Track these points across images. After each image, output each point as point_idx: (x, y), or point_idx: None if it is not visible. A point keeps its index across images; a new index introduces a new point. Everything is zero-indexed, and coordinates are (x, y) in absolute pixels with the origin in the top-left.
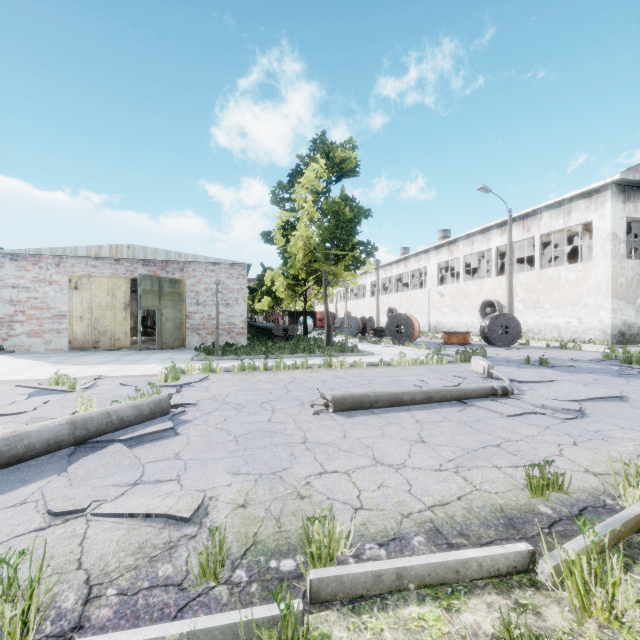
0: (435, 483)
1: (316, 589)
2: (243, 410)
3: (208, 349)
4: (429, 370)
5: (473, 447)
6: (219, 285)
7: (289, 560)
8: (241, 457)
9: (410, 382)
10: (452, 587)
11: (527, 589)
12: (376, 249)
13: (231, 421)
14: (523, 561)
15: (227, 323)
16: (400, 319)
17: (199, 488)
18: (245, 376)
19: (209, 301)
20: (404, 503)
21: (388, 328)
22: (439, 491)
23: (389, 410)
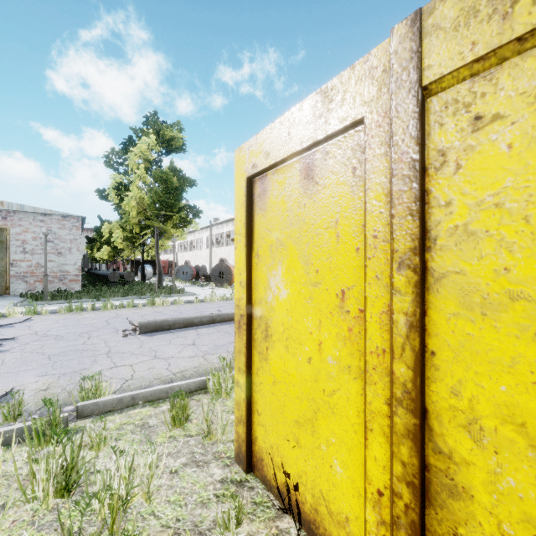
0: (186, 363)
1: (81, 410)
2: (62, 339)
3: (35, 295)
4: (230, 304)
5: (223, 344)
6: (50, 235)
7: (71, 406)
8: (51, 366)
9: (210, 312)
10: (164, 400)
11: (201, 394)
12: (201, 212)
13: (48, 347)
14: (204, 384)
15: (59, 271)
16: (222, 267)
17: (9, 386)
18: (71, 316)
19: (38, 250)
20: (160, 374)
21: (213, 274)
22: (185, 366)
23: (183, 330)
